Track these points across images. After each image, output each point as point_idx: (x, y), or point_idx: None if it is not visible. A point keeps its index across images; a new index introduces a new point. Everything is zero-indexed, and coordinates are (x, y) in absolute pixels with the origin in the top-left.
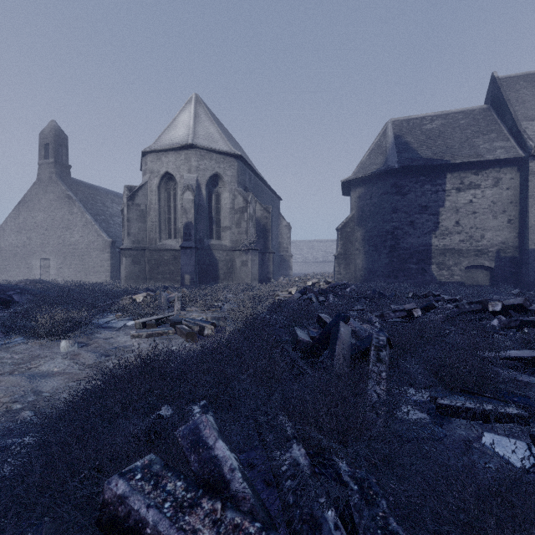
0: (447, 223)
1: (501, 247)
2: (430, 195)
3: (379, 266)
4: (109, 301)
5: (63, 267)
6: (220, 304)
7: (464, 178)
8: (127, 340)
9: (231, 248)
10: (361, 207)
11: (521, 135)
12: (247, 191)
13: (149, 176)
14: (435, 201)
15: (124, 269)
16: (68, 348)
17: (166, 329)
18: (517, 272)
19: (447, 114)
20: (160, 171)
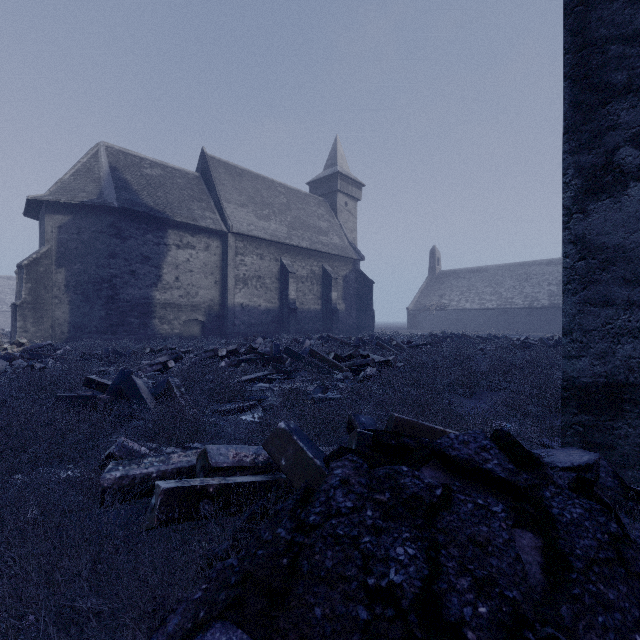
0: (169, 278)
1: (211, 304)
2: (153, 246)
3: (91, 320)
4: None
5: None
6: None
7: (183, 237)
8: None
9: None
10: (63, 242)
11: (223, 212)
12: None
13: None
14: (158, 253)
15: None
16: None
17: None
18: (221, 325)
19: (166, 167)
20: None
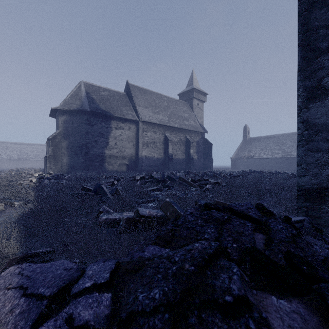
0: (112, 143)
1: (131, 156)
2: (105, 128)
3: (78, 163)
4: None
5: None
6: None
7: (118, 124)
8: None
9: None
10: (66, 128)
11: (137, 111)
12: None
13: None
14: (107, 132)
15: None
16: None
17: None
18: (135, 166)
19: (110, 90)
20: None
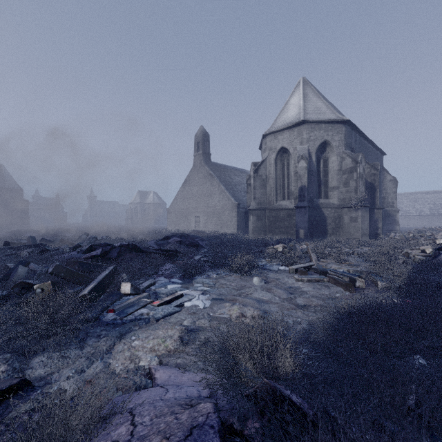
0: None
1: None
2: None
3: None
4: (258, 249)
5: (208, 222)
6: (345, 258)
7: None
8: (293, 282)
9: (339, 206)
10: None
11: None
12: (353, 152)
13: (268, 153)
14: None
15: (252, 224)
16: (258, 283)
17: (321, 277)
18: None
19: None
20: (277, 147)
